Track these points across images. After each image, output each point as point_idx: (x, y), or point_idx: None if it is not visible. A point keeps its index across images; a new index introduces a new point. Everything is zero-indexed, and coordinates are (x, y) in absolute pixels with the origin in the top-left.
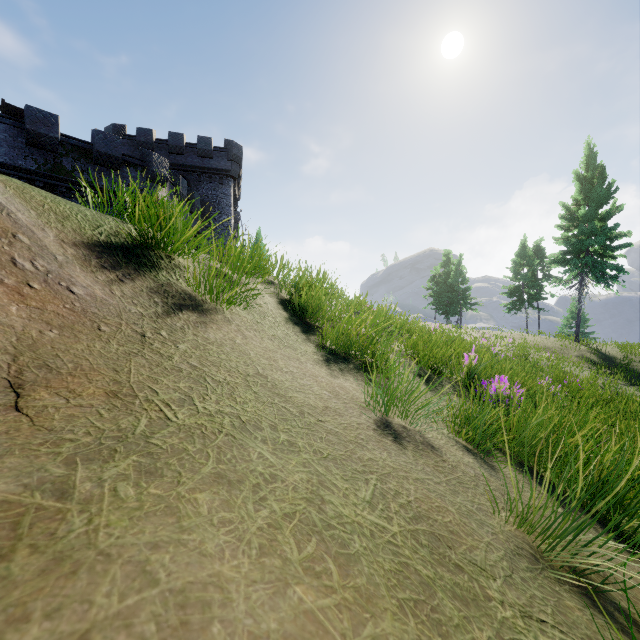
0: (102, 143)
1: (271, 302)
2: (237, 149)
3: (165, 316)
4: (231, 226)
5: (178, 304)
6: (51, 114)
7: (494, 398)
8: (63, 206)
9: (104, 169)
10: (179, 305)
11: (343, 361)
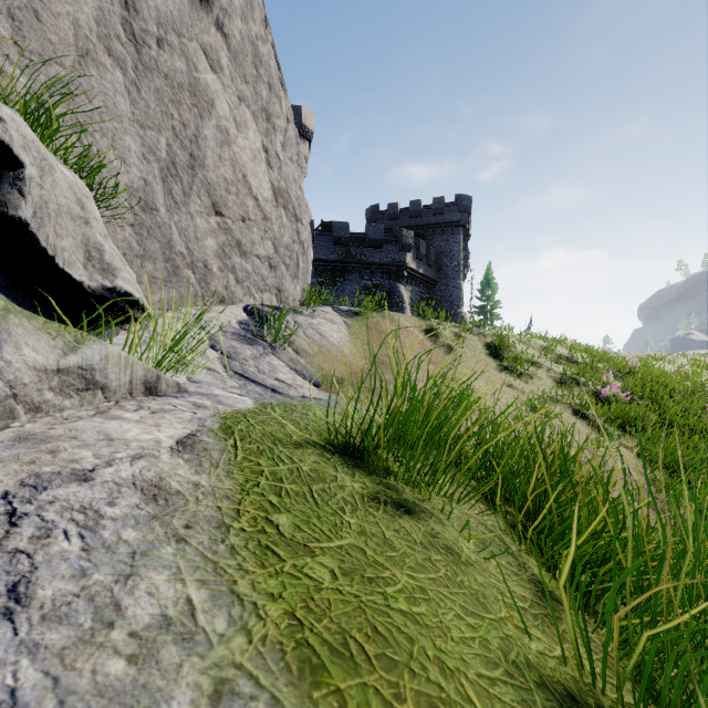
0: (372, 233)
1: (480, 346)
2: (466, 200)
3: (445, 353)
4: (461, 270)
5: (447, 349)
6: (346, 223)
7: (606, 396)
8: (412, 320)
9: (372, 249)
10: (447, 349)
11: (509, 371)
